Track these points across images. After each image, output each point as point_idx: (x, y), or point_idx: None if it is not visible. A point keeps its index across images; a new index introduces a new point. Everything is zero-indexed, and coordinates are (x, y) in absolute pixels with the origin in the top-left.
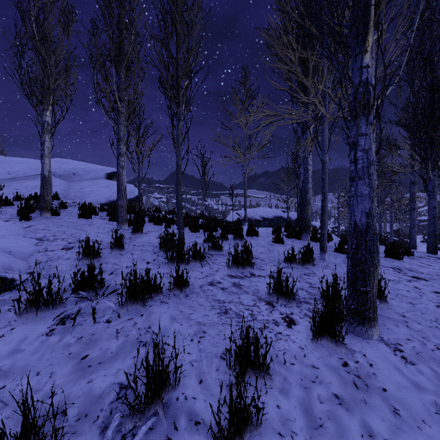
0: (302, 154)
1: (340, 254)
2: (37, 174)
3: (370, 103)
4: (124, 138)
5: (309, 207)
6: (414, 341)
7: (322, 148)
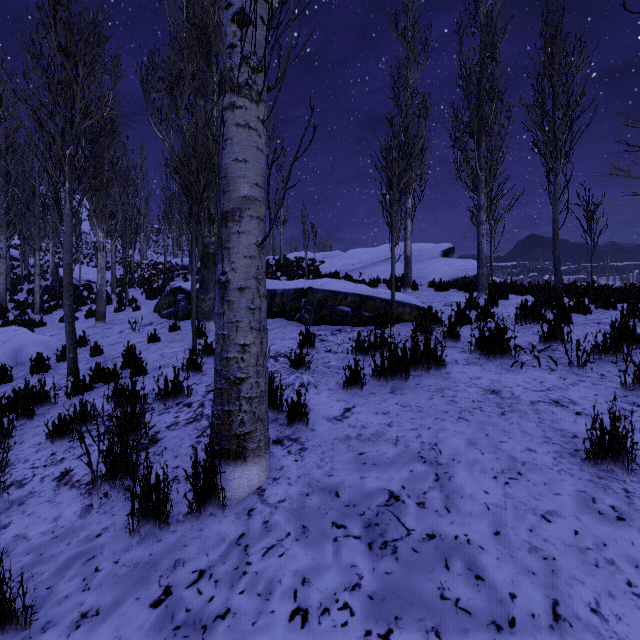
0: None
1: None
2: (380, 260)
3: None
4: (484, 206)
5: None
6: None
7: None
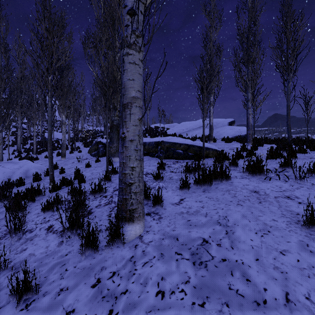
0: None
1: None
2: (197, 127)
3: None
4: (250, 99)
5: None
6: None
7: None
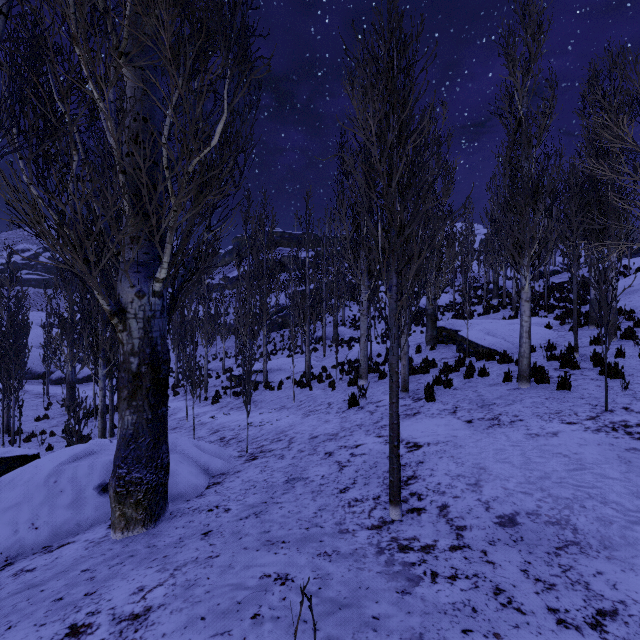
0: None
1: None
2: None
3: (520, 290)
4: (611, 266)
5: None
6: (524, 391)
7: None
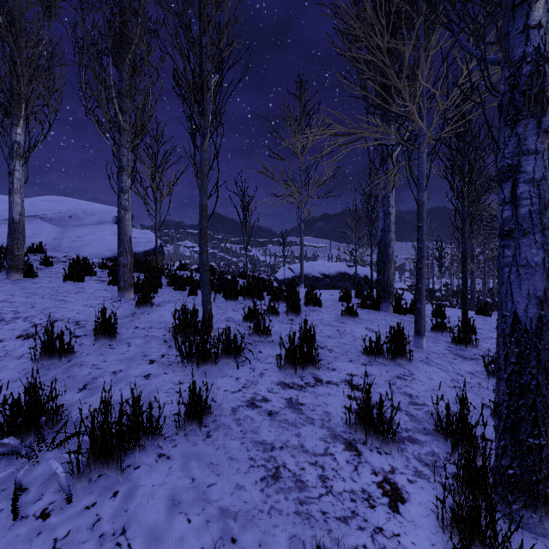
0: (381, 191)
1: (440, 335)
2: None
3: (545, 93)
4: (127, 166)
5: (390, 266)
6: None
7: (418, 182)
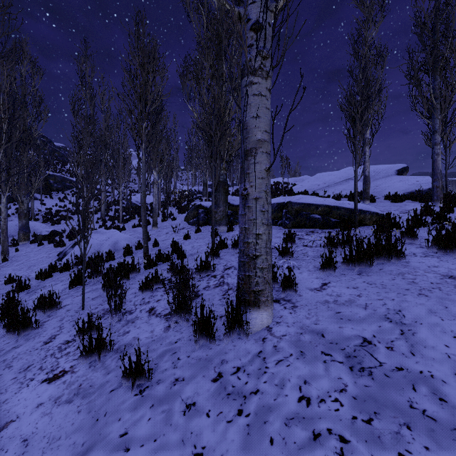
0: None
1: None
2: (341, 181)
3: None
4: (438, 129)
5: None
6: None
7: None
